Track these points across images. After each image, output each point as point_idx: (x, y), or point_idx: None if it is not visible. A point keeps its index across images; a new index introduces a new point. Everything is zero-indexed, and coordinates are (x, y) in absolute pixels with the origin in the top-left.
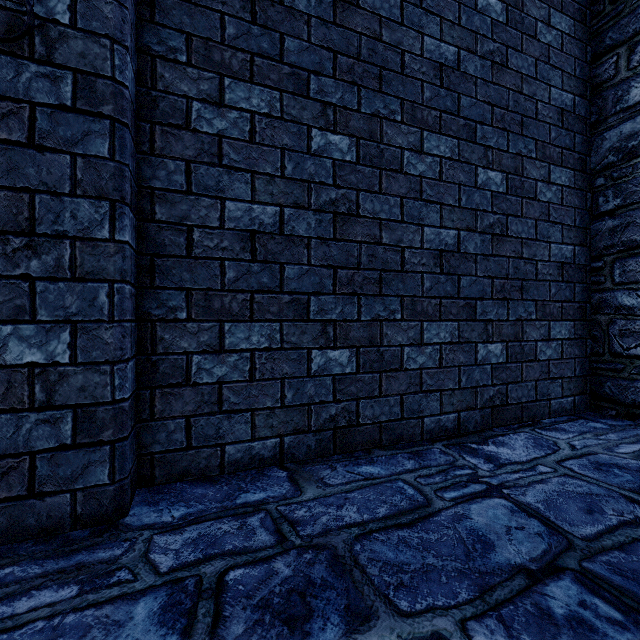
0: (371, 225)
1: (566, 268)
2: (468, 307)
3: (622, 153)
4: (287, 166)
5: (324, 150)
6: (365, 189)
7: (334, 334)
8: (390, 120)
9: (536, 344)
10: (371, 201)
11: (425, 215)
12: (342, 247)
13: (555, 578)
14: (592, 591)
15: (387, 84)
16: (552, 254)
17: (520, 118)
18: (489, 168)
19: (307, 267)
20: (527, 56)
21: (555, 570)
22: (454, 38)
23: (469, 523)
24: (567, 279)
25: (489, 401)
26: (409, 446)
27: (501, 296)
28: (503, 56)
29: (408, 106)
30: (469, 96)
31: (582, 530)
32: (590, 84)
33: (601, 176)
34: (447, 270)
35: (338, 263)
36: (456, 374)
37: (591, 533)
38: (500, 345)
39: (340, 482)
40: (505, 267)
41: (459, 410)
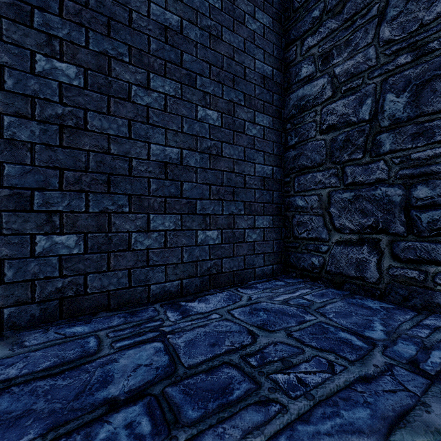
0: (99, 138)
1: (267, 181)
2: (190, 204)
3: (298, 108)
4: (7, 81)
5: (50, 73)
6: (93, 109)
7: (60, 222)
8: (118, 60)
9: (245, 231)
10: (99, 119)
11: (151, 135)
12: (69, 153)
13: (131, 405)
14: (149, 411)
15: (115, 32)
16: (257, 171)
17: (232, 76)
18: (207, 107)
19: (30, 167)
20: (238, 35)
21: (138, 397)
22: (178, 10)
23: (111, 366)
24: (268, 188)
25: (207, 271)
26: (133, 307)
27: (217, 197)
28: (219, 31)
29: (136, 52)
30: (190, 54)
31: (194, 360)
32: (284, 63)
33: (289, 123)
34: (171, 177)
35: (65, 166)
36: (179, 252)
37: (198, 362)
38: (216, 231)
39: (37, 343)
40: (220, 177)
41: (182, 278)
